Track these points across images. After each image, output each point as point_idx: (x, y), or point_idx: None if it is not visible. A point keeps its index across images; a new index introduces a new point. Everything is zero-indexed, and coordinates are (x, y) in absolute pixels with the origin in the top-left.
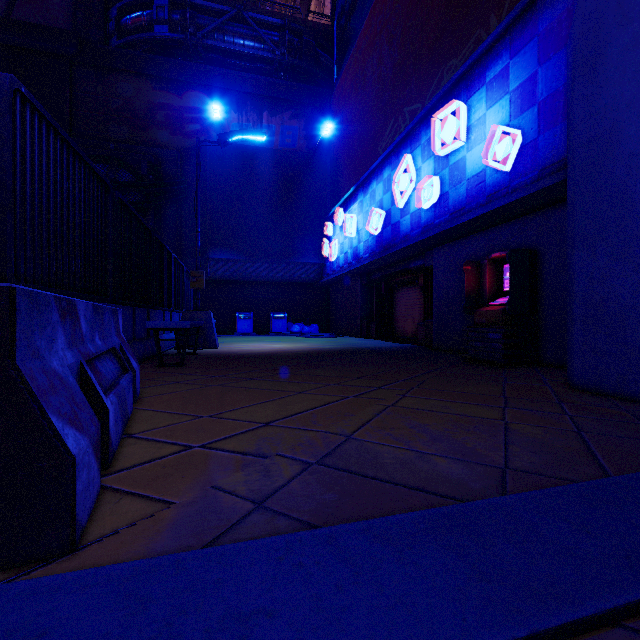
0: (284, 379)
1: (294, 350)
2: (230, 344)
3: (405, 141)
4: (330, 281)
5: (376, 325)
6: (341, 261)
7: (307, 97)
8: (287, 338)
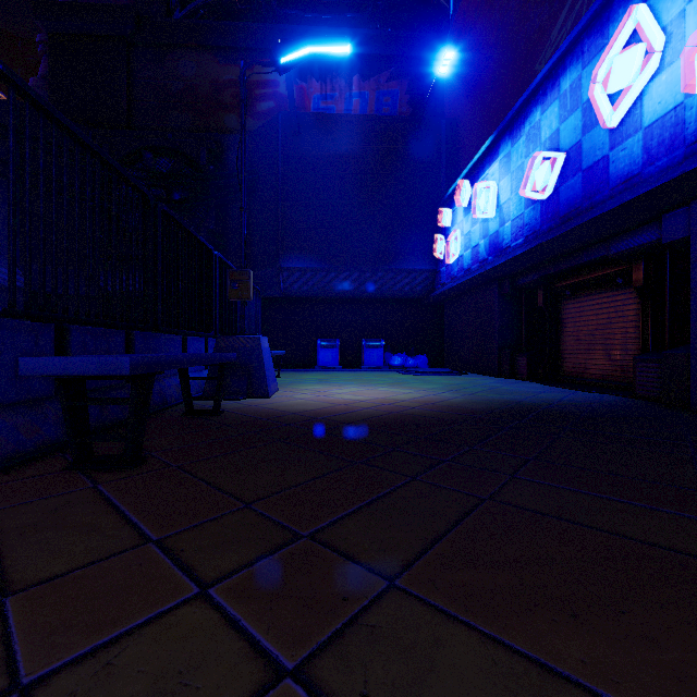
0: (378, 690)
1: (399, 407)
2: (297, 387)
3: None
4: (446, 294)
5: (528, 358)
6: (466, 261)
7: (411, 48)
8: (384, 376)
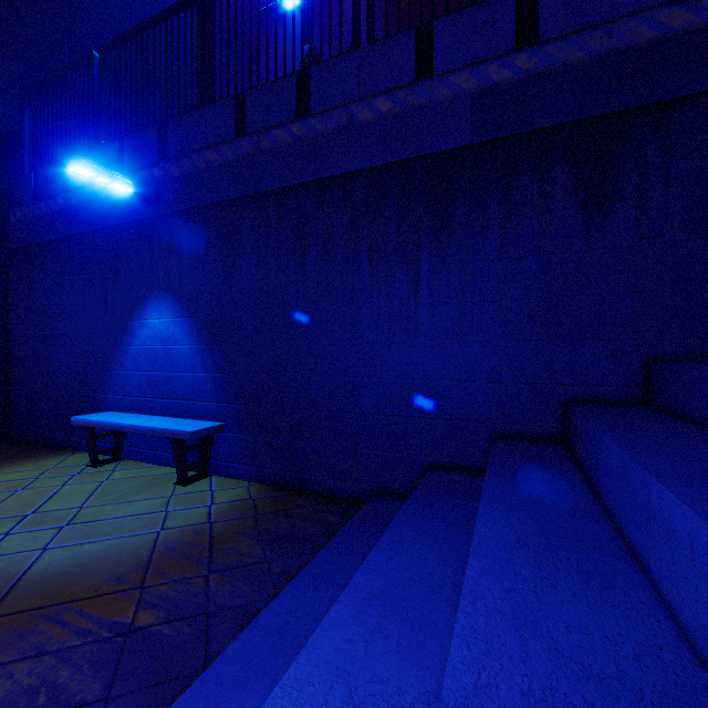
0: None
1: None
2: None
3: None
4: None
5: None
6: None
7: None
8: None
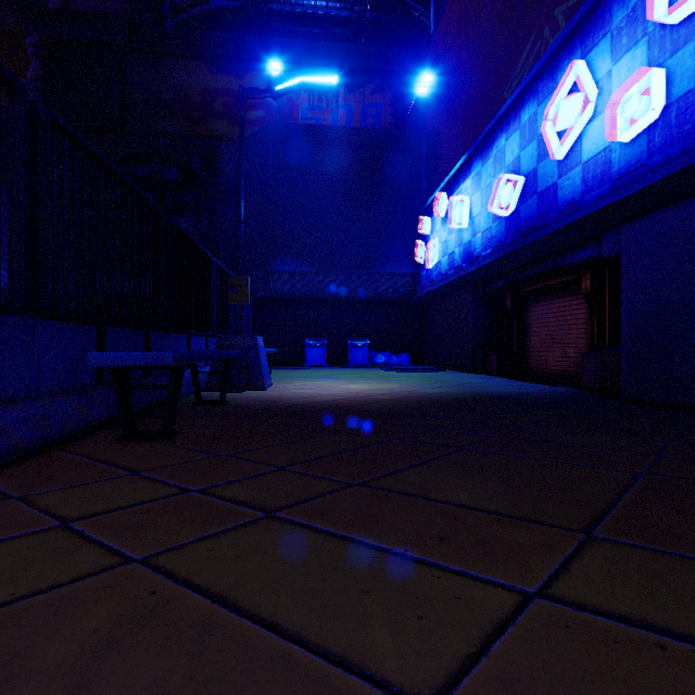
0: (357, 525)
1: (380, 397)
2: (289, 382)
3: (569, 43)
4: (426, 296)
5: (498, 355)
6: (443, 266)
7: (394, 63)
8: (369, 372)
